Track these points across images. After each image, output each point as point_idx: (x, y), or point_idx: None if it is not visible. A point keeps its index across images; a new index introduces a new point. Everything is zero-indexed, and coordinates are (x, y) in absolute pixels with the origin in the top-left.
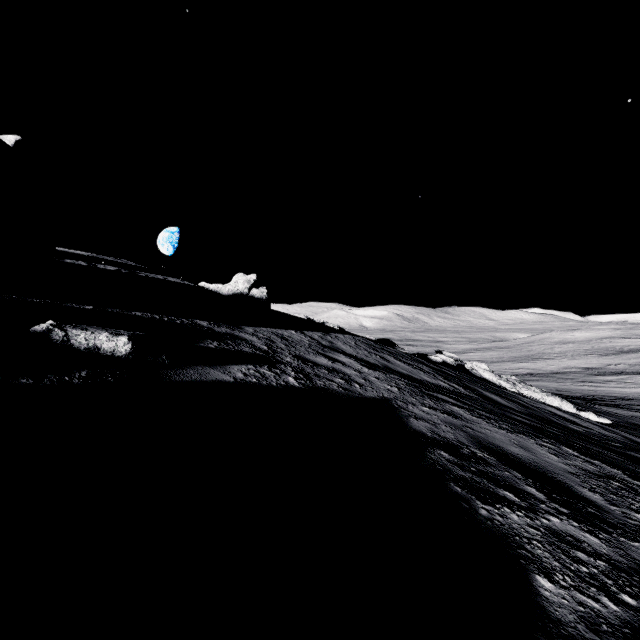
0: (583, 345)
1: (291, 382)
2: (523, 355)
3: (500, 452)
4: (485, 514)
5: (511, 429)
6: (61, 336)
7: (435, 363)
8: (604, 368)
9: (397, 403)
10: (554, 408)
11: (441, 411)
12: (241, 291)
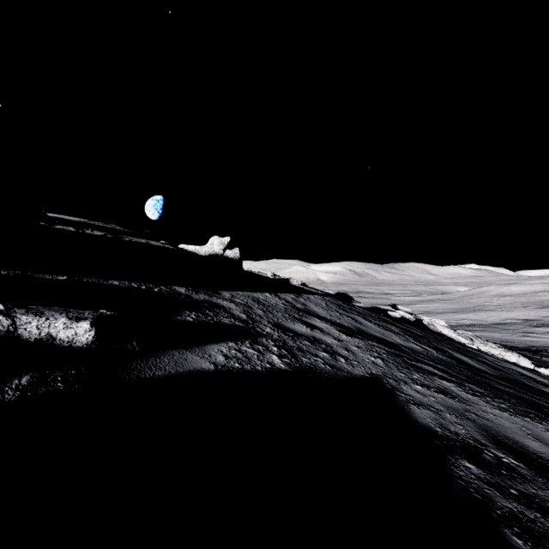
0: (519, 298)
1: (276, 363)
2: (465, 307)
3: (523, 452)
4: None
5: (511, 409)
6: (6, 325)
7: (396, 319)
8: (542, 320)
9: (389, 382)
10: (519, 367)
11: (435, 389)
12: (216, 252)
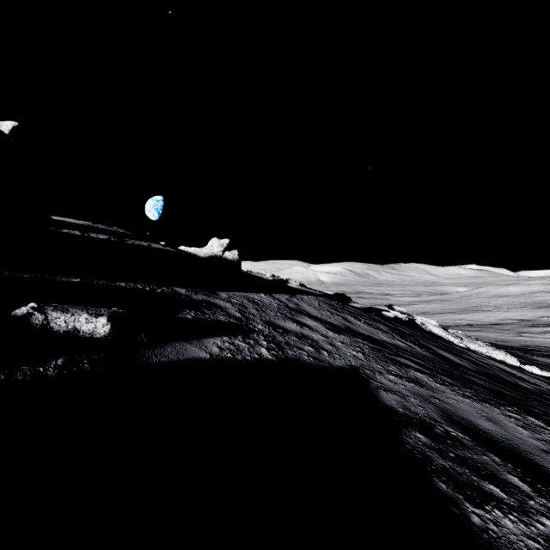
0: (517, 298)
1: (264, 354)
2: (463, 307)
3: (472, 428)
4: (478, 522)
5: (475, 397)
6: (41, 320)
7: (389, 319)
8: (538, 320)
9: (365, 372)
10: (502, 364)
11: (407, 379)
12: (216, 254)
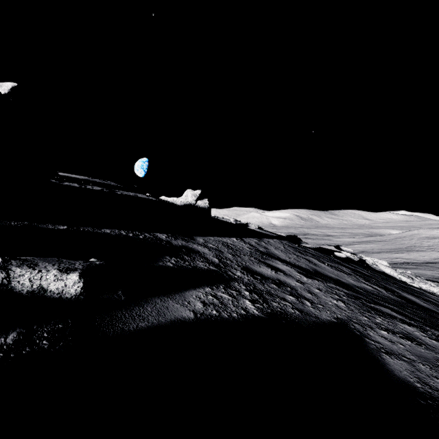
0: None
1: (250, 309)
2: (398, 247)
3: None
4: None
5: None
6: (0, 279)
7: (342, 259)
8: None
9: (355, 327)
10: None
11: (400, 335)
12: (190, 202)
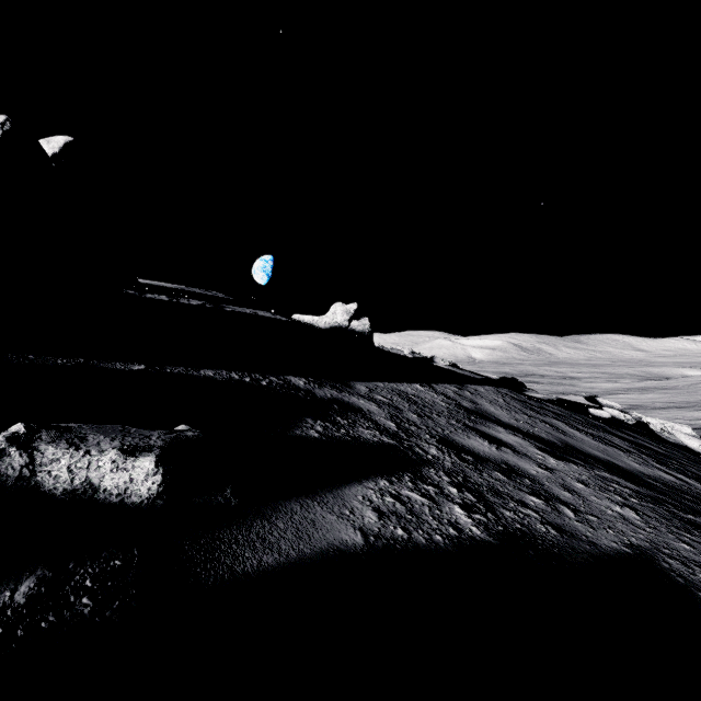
0: None
1: (464, 524)
2: (700, 400)
3: None
4: None
5: None
6: (17, 467)
7: (606, 422)
8: None
9: (672, 567)
10: None
11: None
12: (340, 324)
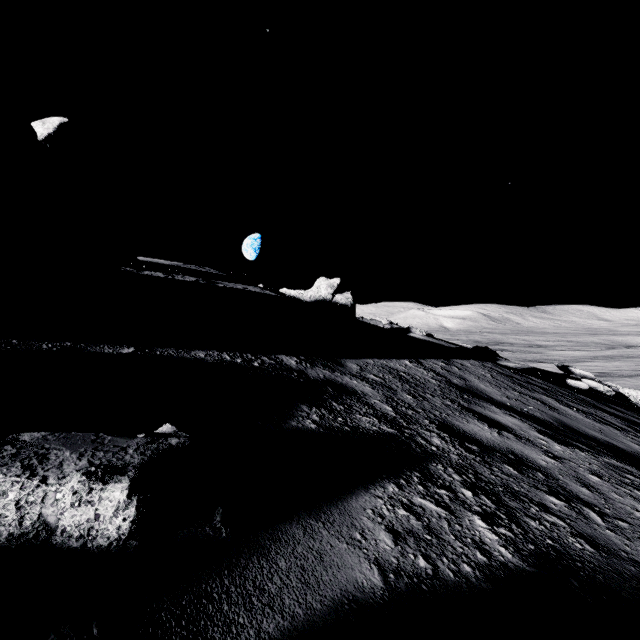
0: None
1: (490, 544)
2: None
3: None
4: None
5: None
6: None
7: (586, 394)
8: None
9: None
10: None
11: None
12: (324, 297)
